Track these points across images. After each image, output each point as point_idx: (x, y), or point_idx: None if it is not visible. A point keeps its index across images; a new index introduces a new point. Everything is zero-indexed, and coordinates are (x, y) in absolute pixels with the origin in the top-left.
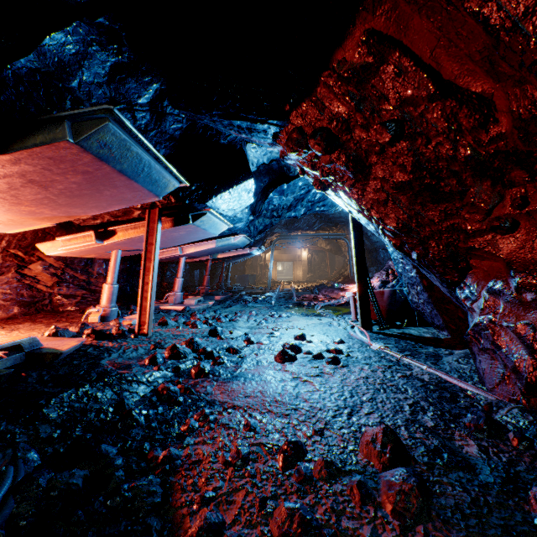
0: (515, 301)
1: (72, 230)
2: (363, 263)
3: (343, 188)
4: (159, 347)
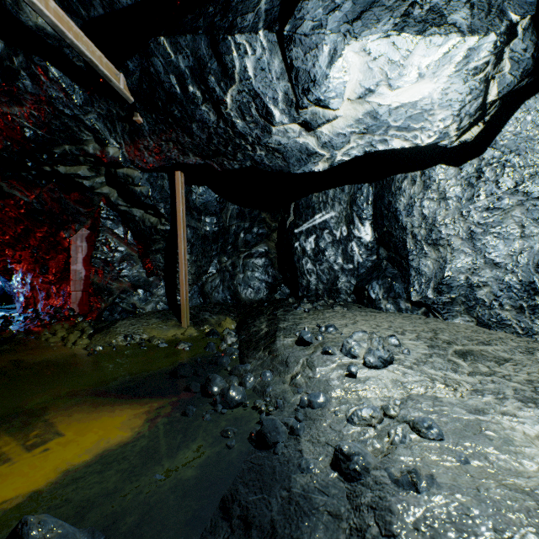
0: (23, 284)
1: None
2: None
3: None
4: None
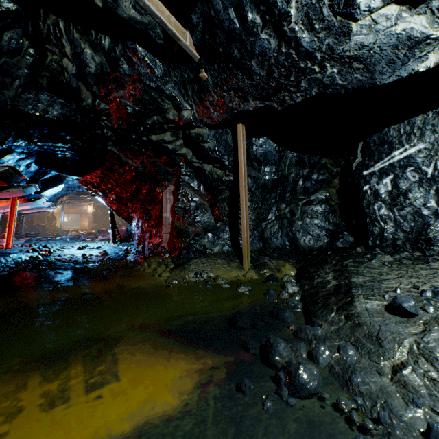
0: (137, 227)
1: None
2: (114, 218)
3: (101, 197)
4: (23, 251)
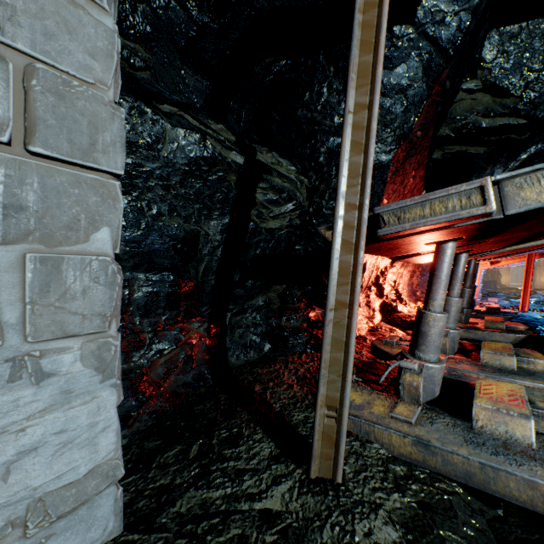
0: None
1: None
2: None
3: None
4: None
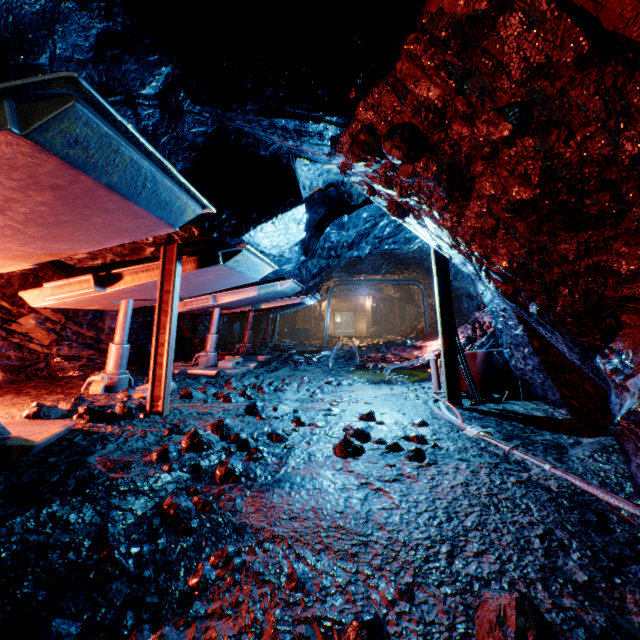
0: None
1: (75, 274)
2: (450, 316)
3: (430, 213)
4: (177, 432)
